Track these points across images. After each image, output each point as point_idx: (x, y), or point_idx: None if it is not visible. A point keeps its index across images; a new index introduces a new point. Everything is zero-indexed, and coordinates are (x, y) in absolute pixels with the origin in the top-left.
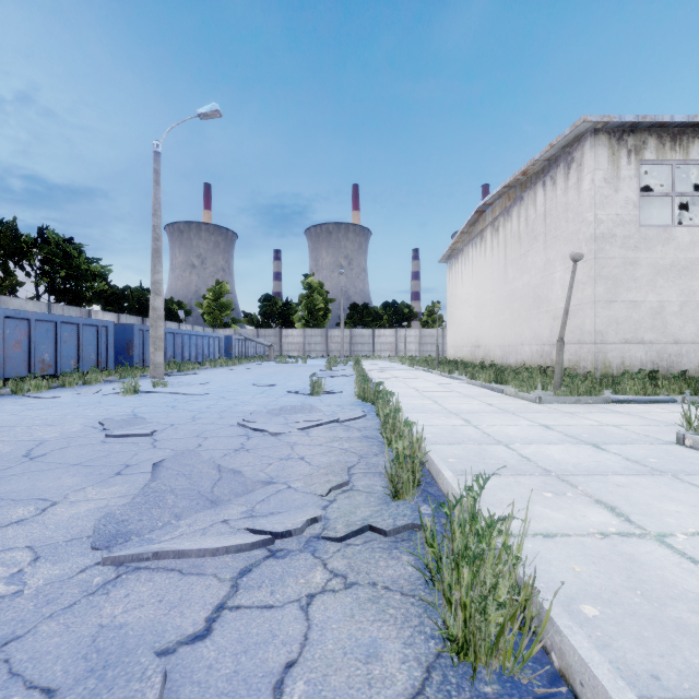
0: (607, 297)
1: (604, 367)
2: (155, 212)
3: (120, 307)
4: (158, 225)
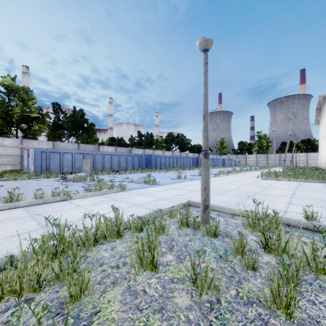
0: None
1: None
2: None
3: (193, 151)
4: None
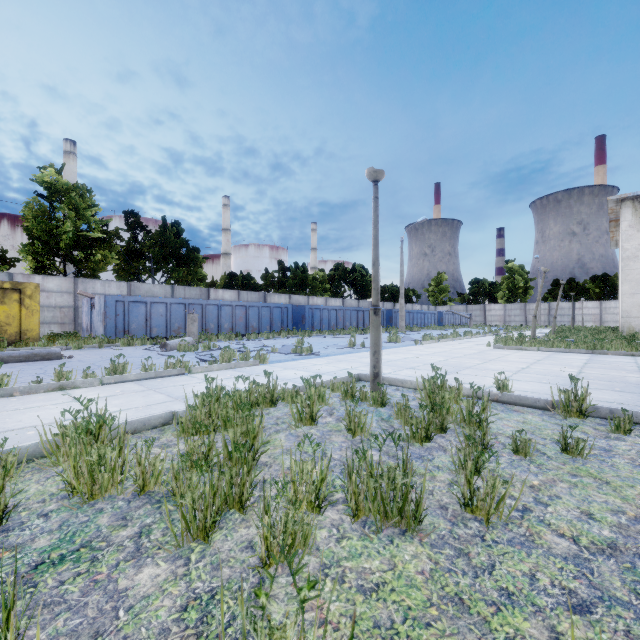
0: (631, 291)
1: (629, 331)
2: (401, 265)
3: (383, 297)
4: (402, 270)
